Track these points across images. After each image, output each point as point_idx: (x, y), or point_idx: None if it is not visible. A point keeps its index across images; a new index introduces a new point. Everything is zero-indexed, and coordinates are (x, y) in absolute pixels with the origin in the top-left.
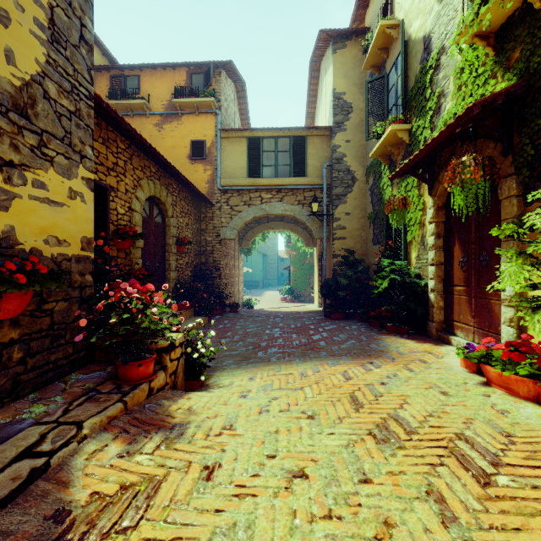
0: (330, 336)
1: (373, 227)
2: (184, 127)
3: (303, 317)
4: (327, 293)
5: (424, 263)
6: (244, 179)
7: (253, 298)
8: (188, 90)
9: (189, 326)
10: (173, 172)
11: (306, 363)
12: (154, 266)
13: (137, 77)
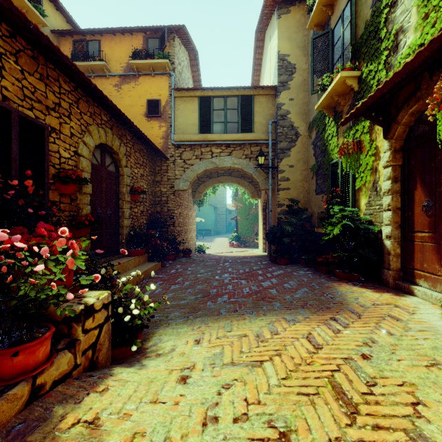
0: (280, 283)
1: (316, 178)
2: (141, 87)
3: (251, 262)
4: (273, 240)
5: (377, 209)
6: (196, 135)
7: (205, 244)
8: (145, 53)
9: (122, 280)
10: (126, 123)
11: (260, 319)
12: (106, 213)
13: (98, 41)
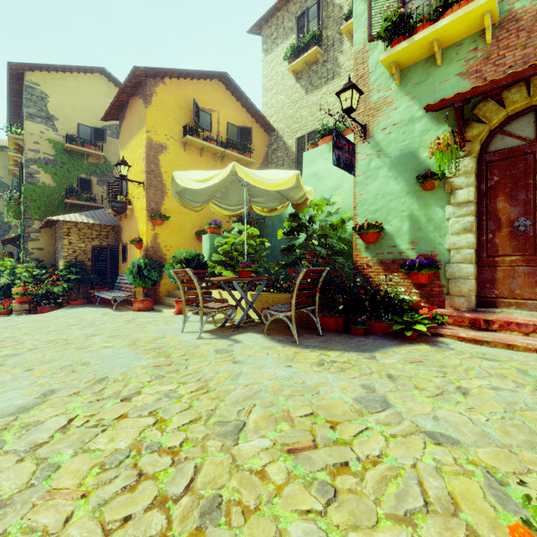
0: None
1: None
2: None
3: None
4: None
5: None
6: None
7: None
8: None
9: None
10: None
11: None
12: None
13: None
